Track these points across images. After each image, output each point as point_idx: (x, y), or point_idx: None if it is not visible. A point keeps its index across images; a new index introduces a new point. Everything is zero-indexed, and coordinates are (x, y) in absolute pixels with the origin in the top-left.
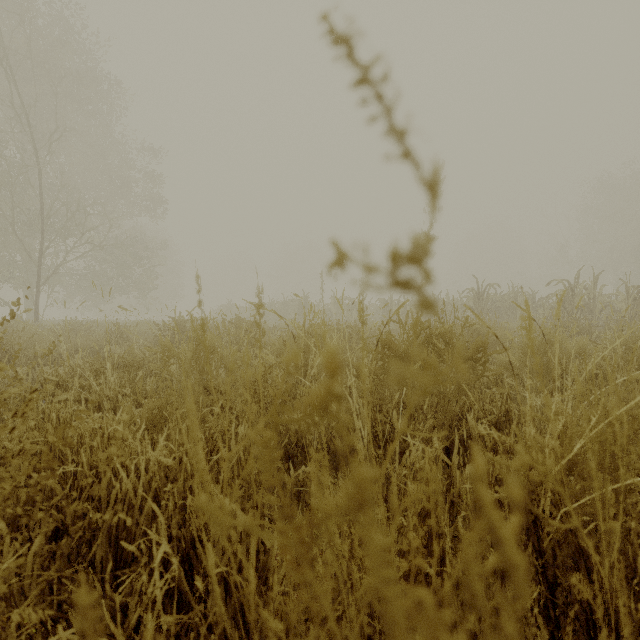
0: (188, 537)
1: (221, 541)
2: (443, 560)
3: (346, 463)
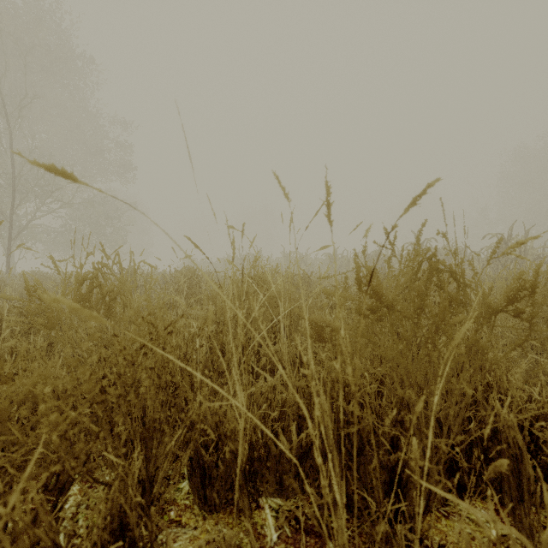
0: None
1: None
2: None
3: (295, 473)
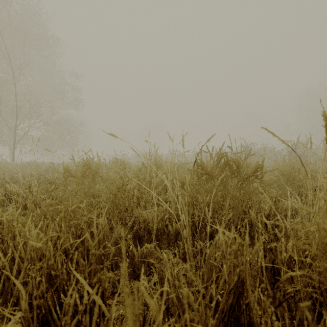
0: (46, 306)
1: (70, 311)
2: (250, 326)
3: (175, 240)
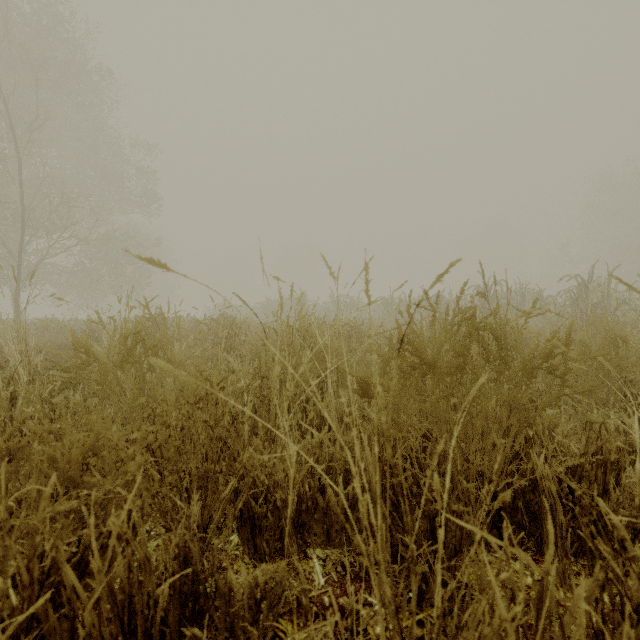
0: None
1: None
2: None
3: (342, 525)
